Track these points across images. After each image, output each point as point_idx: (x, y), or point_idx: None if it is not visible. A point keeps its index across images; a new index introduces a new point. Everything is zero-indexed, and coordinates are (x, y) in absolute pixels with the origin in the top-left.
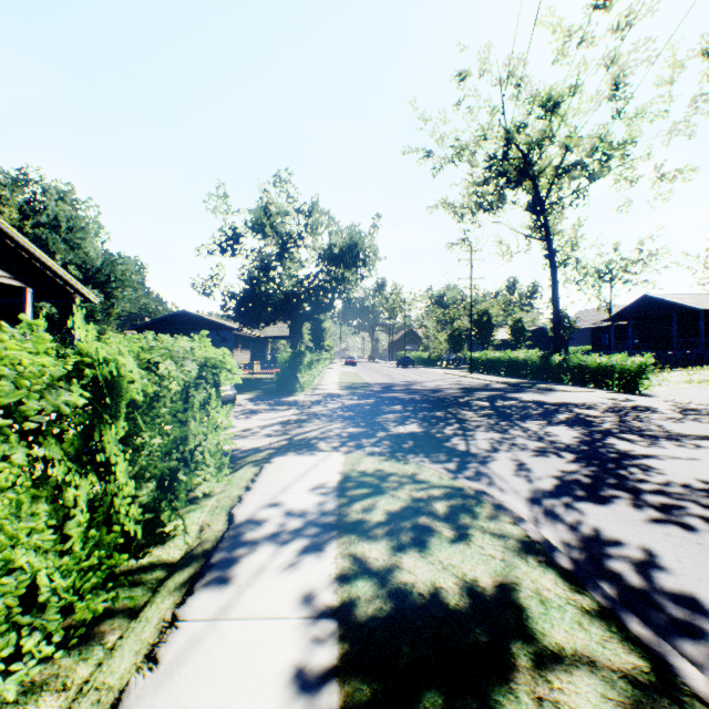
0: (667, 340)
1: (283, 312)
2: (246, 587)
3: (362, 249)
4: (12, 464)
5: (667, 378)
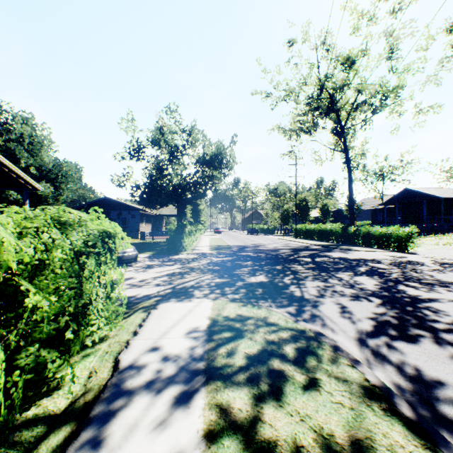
0: (419, 217)
1: (172, 198)
2: (116, 451)
3: (225, 157)
4: None
5: (423, 241)
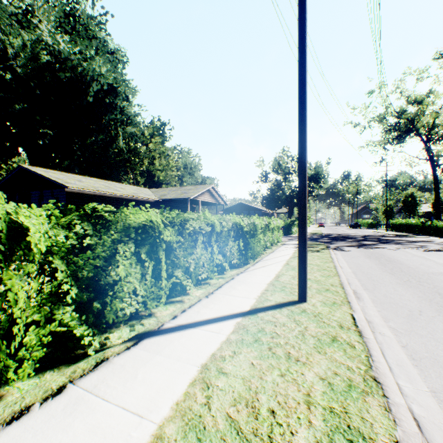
0: None
1: (284, 203)
2: (288, 245)
3: (321, 174)
4: (273, 228)
5: None
